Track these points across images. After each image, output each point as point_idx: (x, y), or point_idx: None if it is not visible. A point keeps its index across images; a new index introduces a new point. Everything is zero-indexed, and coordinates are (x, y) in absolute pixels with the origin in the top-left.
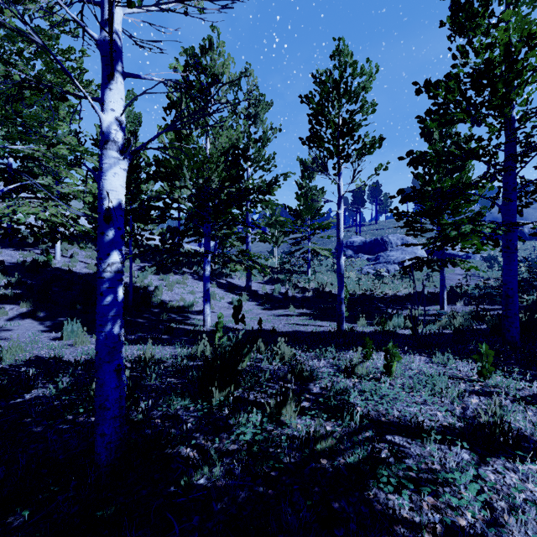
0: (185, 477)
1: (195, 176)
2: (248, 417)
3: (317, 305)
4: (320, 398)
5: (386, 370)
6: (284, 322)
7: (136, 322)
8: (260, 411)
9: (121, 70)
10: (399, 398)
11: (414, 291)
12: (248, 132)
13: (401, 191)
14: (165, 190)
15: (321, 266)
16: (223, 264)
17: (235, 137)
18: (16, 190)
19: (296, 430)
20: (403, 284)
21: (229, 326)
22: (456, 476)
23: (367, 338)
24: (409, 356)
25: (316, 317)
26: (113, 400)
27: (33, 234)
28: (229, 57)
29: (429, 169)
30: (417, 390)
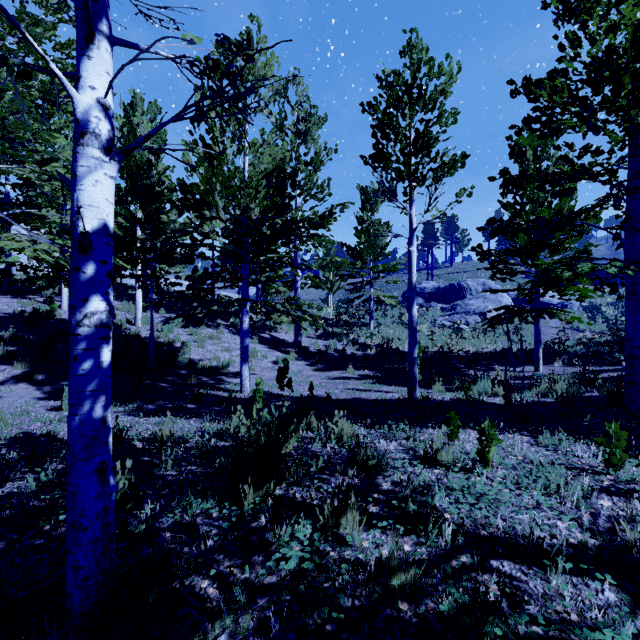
0: (195, 635)
1: (229, 204)
2: (293, 530)
3: (382, 366)
4: (394, 501)
5: (480, 458)
6: (341, 387)
7: (157, 387)
8: (310, 521)
9: (106, 32)
10: (503, 501)
11: (500, 348)
12: (297, 154)
13: (492, 221)
14: (193, 222)
15: (386, 317)
16: (266, 315)
17: (280, 156)
18: (4, 221)
19: (361, 551)
20: (486, 339)
21: (273, 392)
22: (607, 636)
23: (451, 412)
24: (507, 435)
25: (381, 380)
26: (93, 515)
27: (27, 277)
28: (272, 56)
29: (520, 197)
30: (524, 486)
